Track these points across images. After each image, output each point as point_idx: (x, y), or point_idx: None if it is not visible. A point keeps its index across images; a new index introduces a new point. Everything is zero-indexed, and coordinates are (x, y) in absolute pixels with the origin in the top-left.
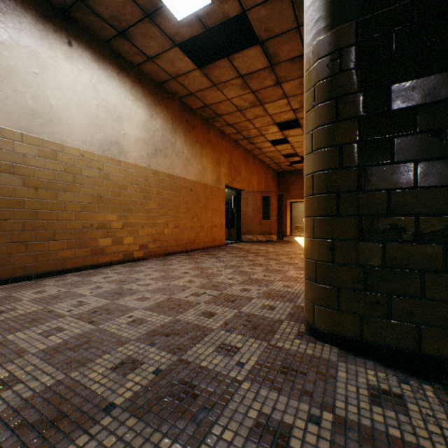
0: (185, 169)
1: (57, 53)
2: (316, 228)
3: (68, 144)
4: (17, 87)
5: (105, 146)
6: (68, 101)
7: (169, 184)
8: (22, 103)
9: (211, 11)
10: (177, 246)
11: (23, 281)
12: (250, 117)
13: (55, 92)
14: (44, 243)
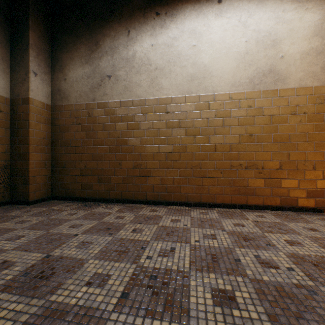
0: None
1: (209, 18)
2: None
3: (218, 92)
4: (182, 63)
5: (255, 80)
6: (218, 53)
7: None
8: (185, 74)
9: None
10: None
11: (186, 206)
12: None
13: (207, 52)
14: (199, 179)
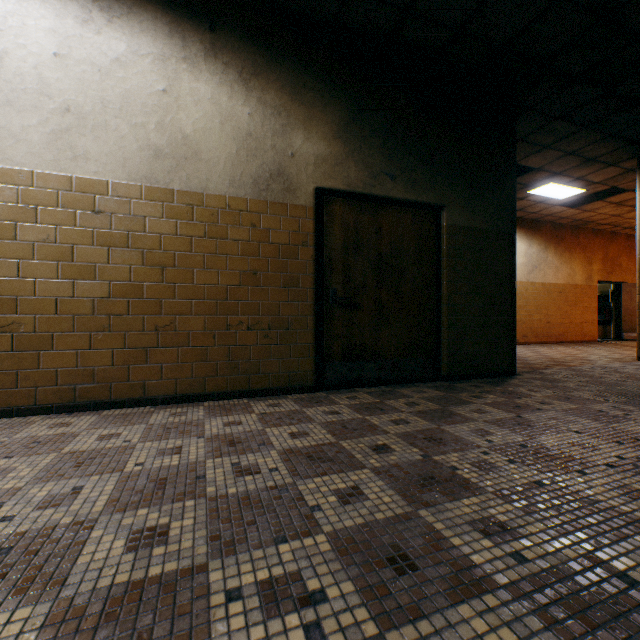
0: (554, 276)
1: None
2: (638, 322)
3: None
4: None
5: None
6: None
7: (541, 290)
8: None
9: (585, 192)
10: (547, 337)
11: None
12: (629, 217)
13: None
14: None
